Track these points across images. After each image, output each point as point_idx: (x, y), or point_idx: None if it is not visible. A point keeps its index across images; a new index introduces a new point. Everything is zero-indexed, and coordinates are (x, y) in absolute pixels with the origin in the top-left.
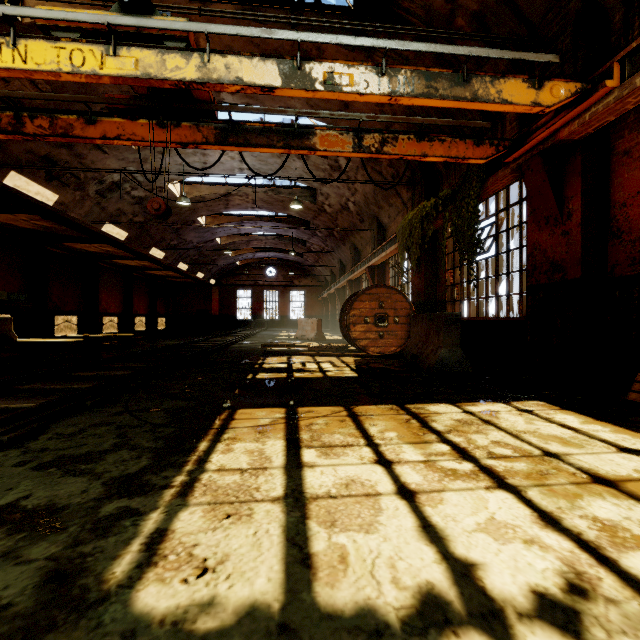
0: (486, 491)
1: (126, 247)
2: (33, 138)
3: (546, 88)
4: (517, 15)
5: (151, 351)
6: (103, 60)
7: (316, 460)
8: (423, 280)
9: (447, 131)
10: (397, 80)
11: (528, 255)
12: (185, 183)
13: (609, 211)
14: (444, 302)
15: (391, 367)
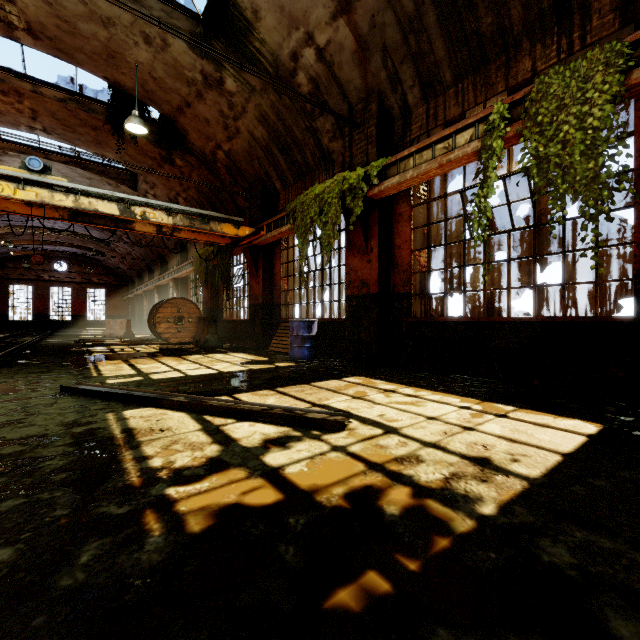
0: (192, 364)
1: None
2: None
3: (241, 229)
4: (244, 177)
5: None
6: (16, 191)
7: (141, 365)
8: (210, 294)
9: (221, 208)
10: (177, 219)
11: (249, 290)
12: None
13: (273, 276)
14: (222, 309)
15: (182, 347)
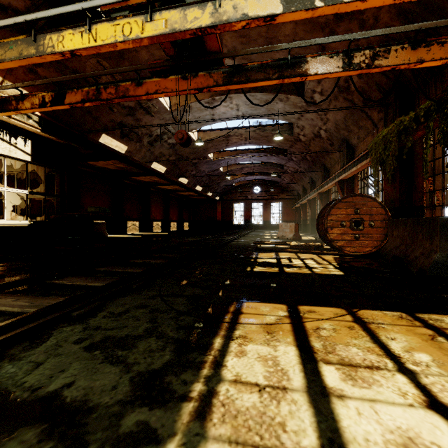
0: None
1: (165, 177)
2: (106, 102)
3: None
4: None
5: (179, 245)
6: (143, 26)
7: (342, 386)
8: (397, 188)
9: None
10: None
11: None
12: (200, 131)
13: None
14: (421, 207)
15: (373, 267)
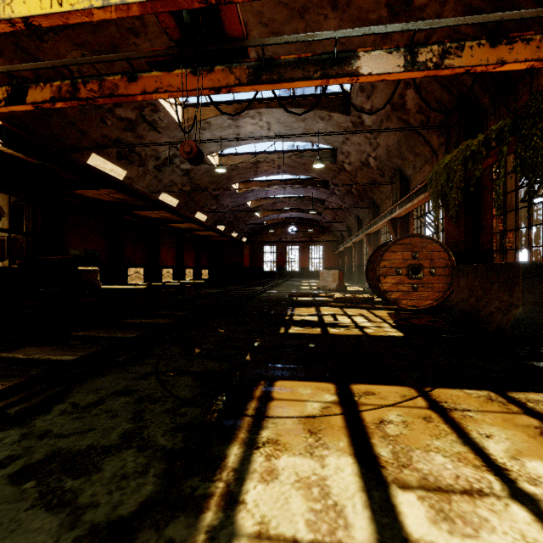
0: None
1: (177, 212)
2: (86, 102)
3: None
4: None
5: (193, 299)
6: None
7: (434, 536)
8: (462, 228)
9: None
10: None
11: None
12: (222, 155)
13: None
14: (490, 251)
15: (438, 325)
